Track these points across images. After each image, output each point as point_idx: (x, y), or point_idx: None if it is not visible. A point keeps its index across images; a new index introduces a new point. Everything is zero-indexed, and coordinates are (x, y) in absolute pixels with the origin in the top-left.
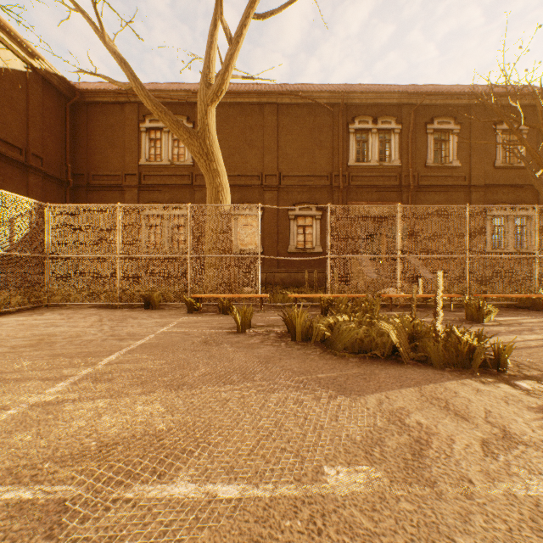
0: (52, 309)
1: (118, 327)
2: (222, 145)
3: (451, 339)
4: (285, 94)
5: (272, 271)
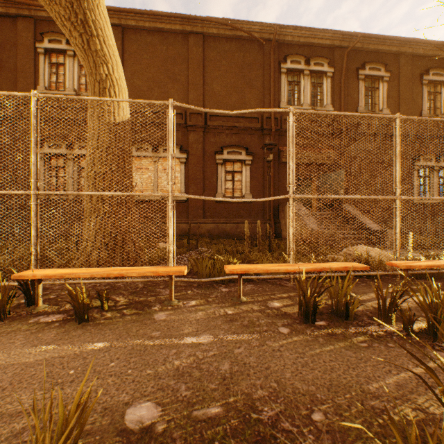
0: None
1: None
2: (140, 76)
3: None
4: (212, 21)
5: (198, 222)
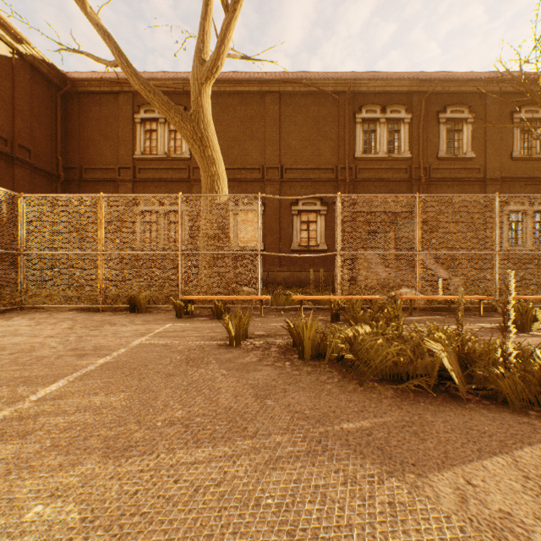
0: (26, 312)
1: (87, 336)
2: (221, 137)
3: (530, 366)
4: (288, 82)
5: (274, 270)
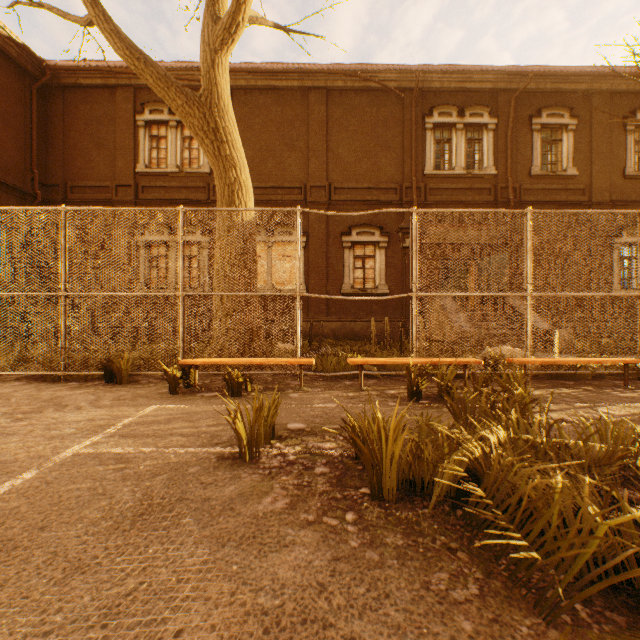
0: None
1: None
2: (251, 146)
3: None
4: (337, 74)
5: (320, 320)
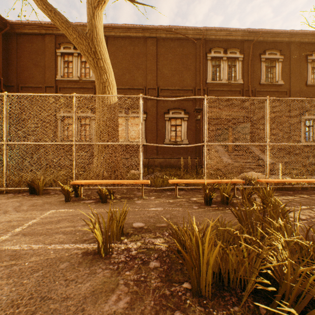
0: None
1: None
2: (117, 67)
3: None
4: (162, 30)
5: (153, 157)
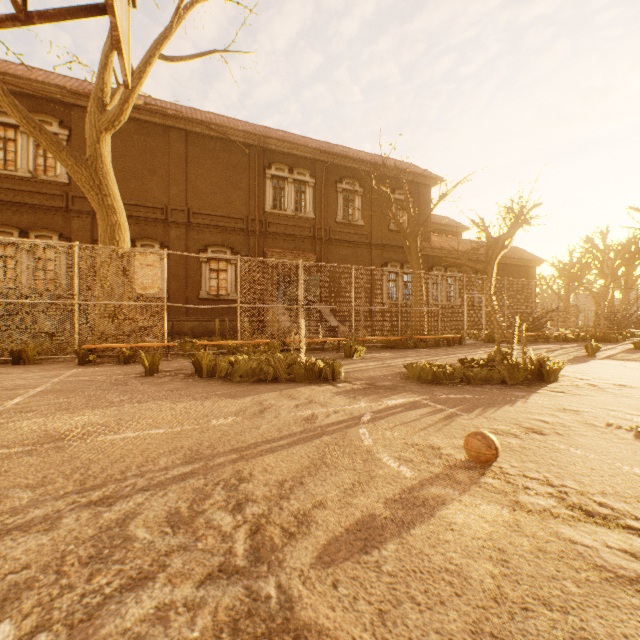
0: None
1: None
2: (113, 165)
3: (310, 364)
4: (196, 123)
5: (180, 320)
